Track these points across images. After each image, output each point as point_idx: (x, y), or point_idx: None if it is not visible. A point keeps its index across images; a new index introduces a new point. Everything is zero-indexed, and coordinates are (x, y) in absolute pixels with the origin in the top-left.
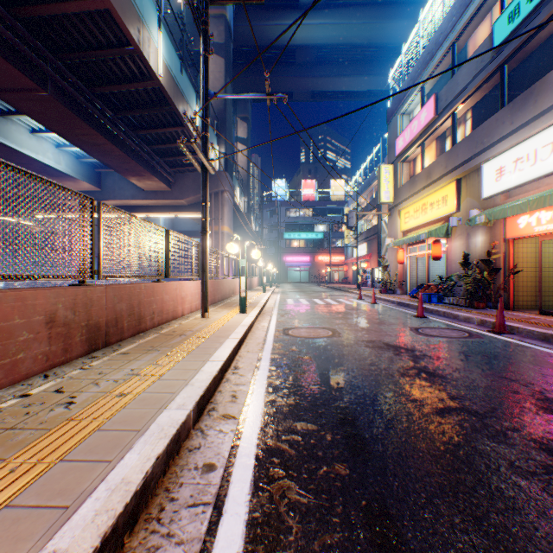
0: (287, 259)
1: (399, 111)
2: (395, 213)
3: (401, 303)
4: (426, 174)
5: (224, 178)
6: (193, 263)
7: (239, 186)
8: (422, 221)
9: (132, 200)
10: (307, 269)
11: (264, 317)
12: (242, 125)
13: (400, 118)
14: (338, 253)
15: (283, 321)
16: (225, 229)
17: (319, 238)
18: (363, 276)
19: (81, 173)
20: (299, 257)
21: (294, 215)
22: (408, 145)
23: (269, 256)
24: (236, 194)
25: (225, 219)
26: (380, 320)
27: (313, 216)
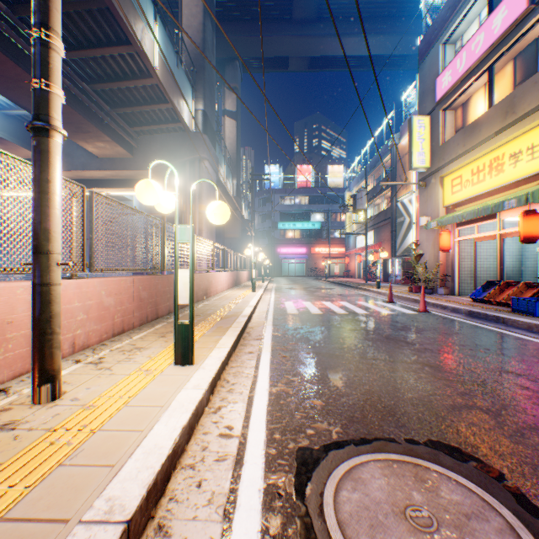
0: (281, 251)
1: (442, 36)
2: (434, 182)
3: (479, 314)
4: (504, 108)
5: (201, 142)
6: (74, 237)
7: (227, 164)
8: (493, 185)
9: (83, 170)
10: (302, 261)
11: (242, 364)
12: (230, 96)
13: (443, 48)
14: (336, 244)
15: (289, 390)
16: (204, 208)
17: (316, 228)
18: (372, 268)
19: (7, 130)
20: (294, 249)
21: (288, 203)
22: (462, 78)
23: (261, 247)
24: (222, 173)
25: (203, 195)
26: (532, 379)
27: (309, 204)
